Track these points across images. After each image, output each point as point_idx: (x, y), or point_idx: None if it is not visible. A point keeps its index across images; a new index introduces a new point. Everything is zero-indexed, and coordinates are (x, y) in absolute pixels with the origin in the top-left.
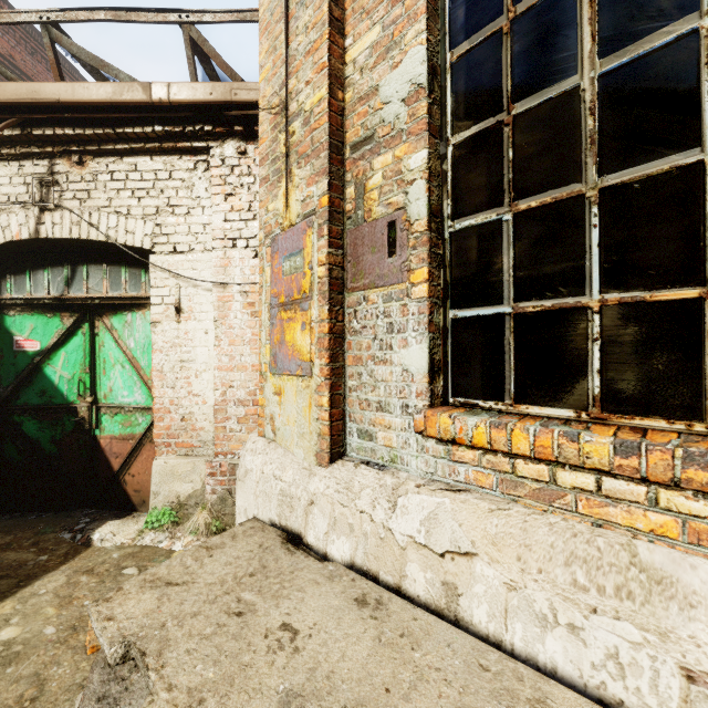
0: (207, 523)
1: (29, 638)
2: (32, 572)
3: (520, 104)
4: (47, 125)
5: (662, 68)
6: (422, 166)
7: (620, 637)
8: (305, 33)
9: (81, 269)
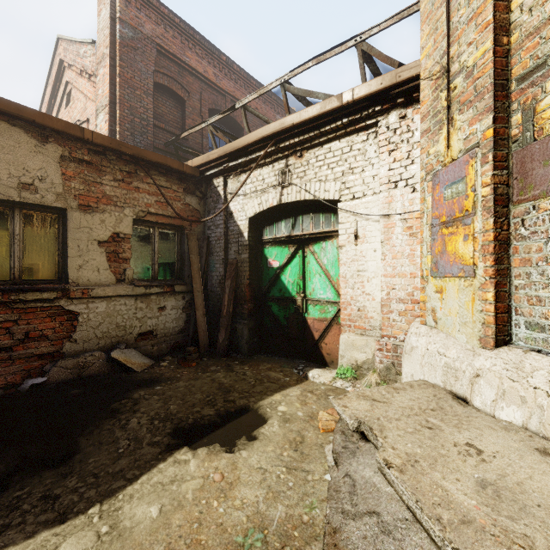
0: (377, 382)
1: (291, 414)
2: (284, 384)
3: None
4: (286, 140)
5: None
6: None
7: None
8: (467, 5)
9: (299, 218)
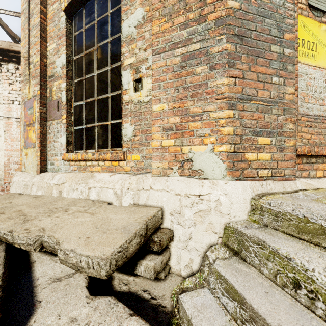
0: None
1: None
2: None
3: (86, 76)
4: None
5: (104, 76)
6: (64, 87)
7: (82, 187)
8: (34, 37)
9: None
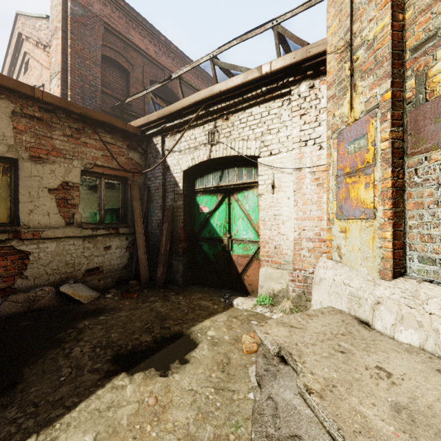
0: (290, 308)
1: (219, 338)
2: (213, 311)
3: None
4: (214, 105)
5: None
6: None
7: None
8: None
9: (225, 171)
